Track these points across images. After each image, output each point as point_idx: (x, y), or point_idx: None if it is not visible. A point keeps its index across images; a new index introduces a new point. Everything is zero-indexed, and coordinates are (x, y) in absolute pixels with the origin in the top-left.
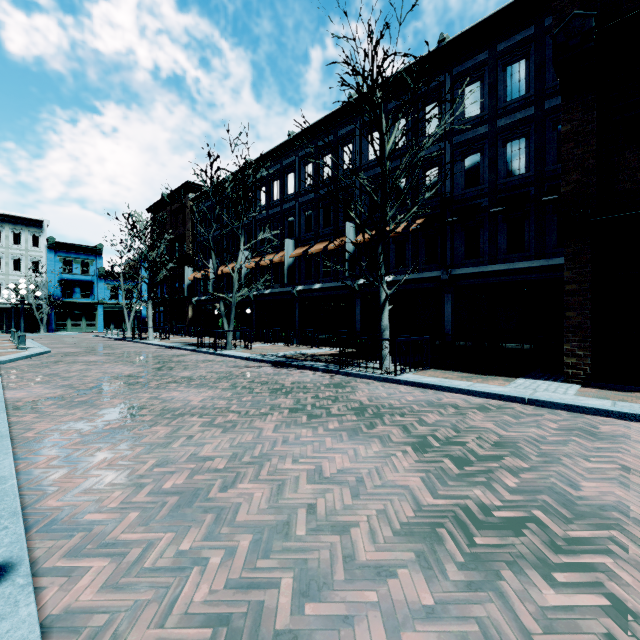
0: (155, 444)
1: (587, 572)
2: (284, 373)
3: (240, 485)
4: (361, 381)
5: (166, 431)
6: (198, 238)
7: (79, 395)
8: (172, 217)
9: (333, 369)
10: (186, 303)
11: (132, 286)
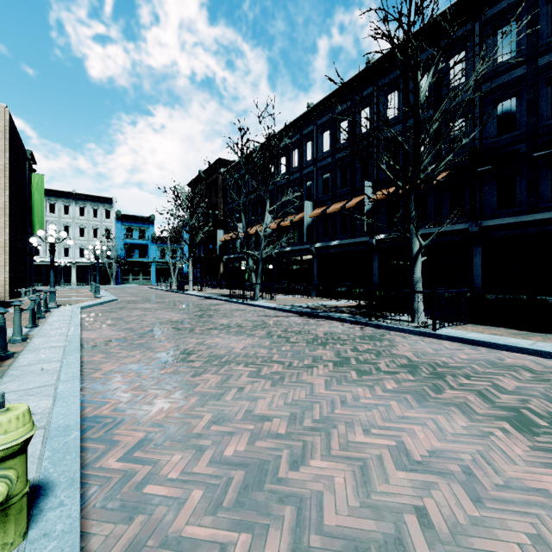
0: (208, 394)
1: None
2: (313, 323)
3: (312, 461)
4: (395, 334)
5: (216, 380)
6: (228, 206)
7: (138, 338)
8: (207, 189)
9: (362, 321)
10: (218, 261)
11: (176, 248)
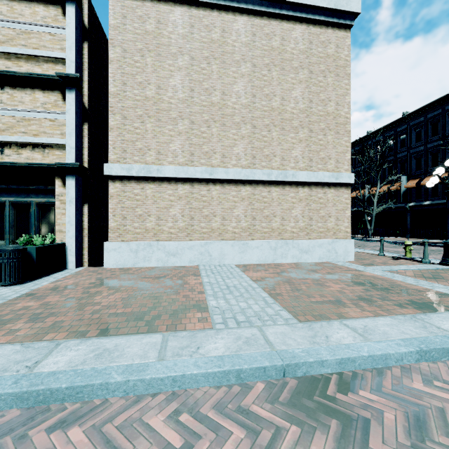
0: None
1: None
2: None
3: None
4: None
5: None
6: None
7: None
8: None
9: None
10: None
11: None
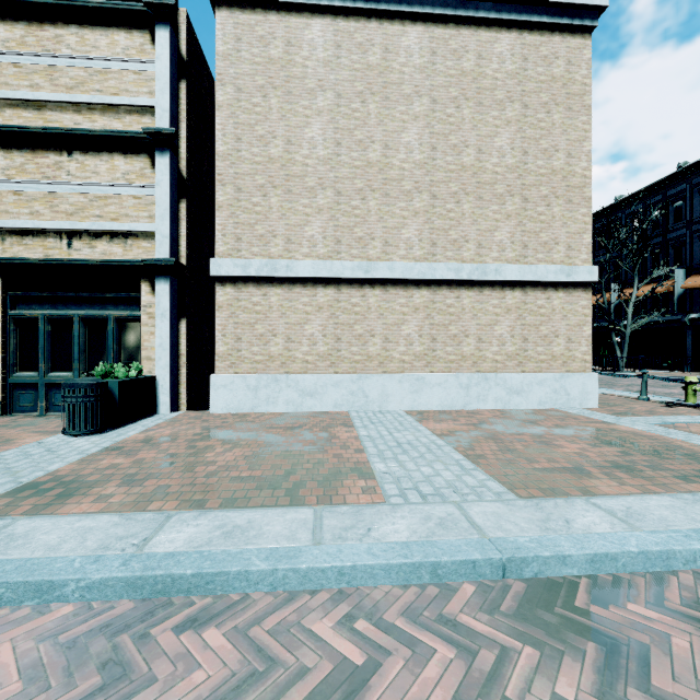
0: None
1: None
2: None
3: None
4: None
5: None
6: None
7: None
8: None
9: None
10: None
11: None
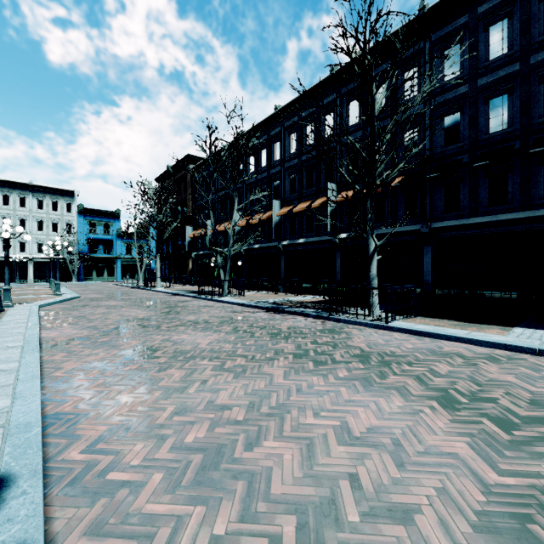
0: (172, 388)
1: None
2: (278, 318)
3: (265, 443)
4: (353, 327)
5: (180, 374)
6: (197, 202)
7: (102, 336)
8: (175, 185)
9: (324, 315)
10: (187, 257)
11: (143, 243)
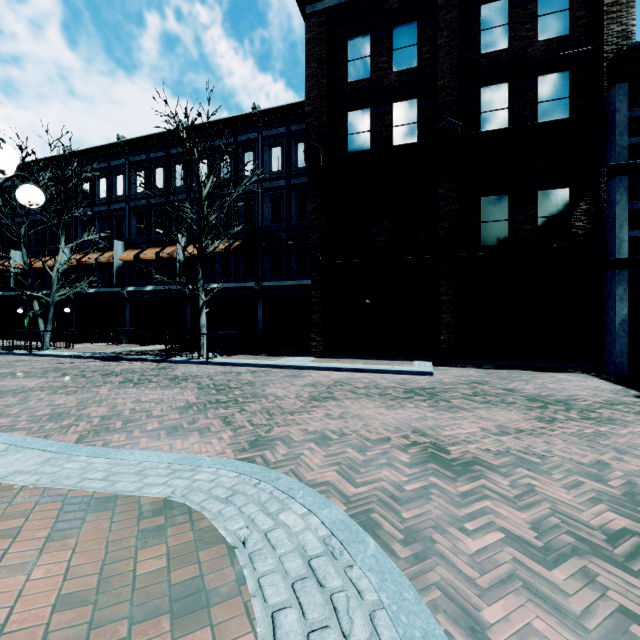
0: (13, 404)
1: (241, 406)
2: (114, 364)
3: (89, 409)
4: (182, 365)
5: (16, 399)
6: None
7: None
8: None
9: (160, 359)
10: None
11: None
